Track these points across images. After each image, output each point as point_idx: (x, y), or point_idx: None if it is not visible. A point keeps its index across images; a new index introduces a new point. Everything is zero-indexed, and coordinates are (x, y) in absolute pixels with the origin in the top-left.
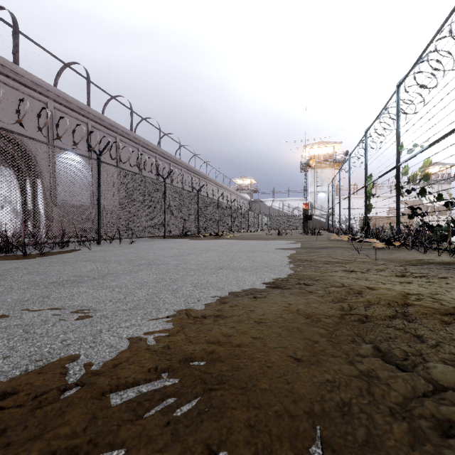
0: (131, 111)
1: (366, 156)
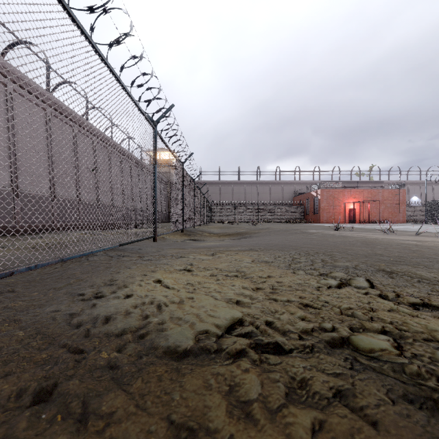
0: None
1: None
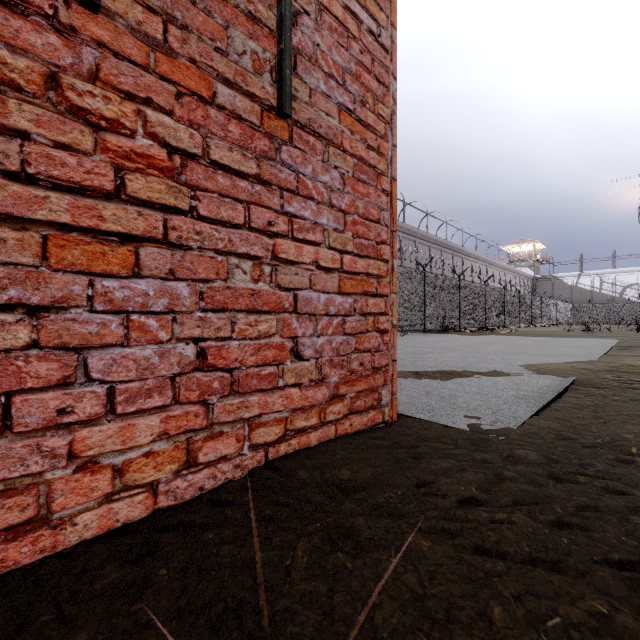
0: None
1: None
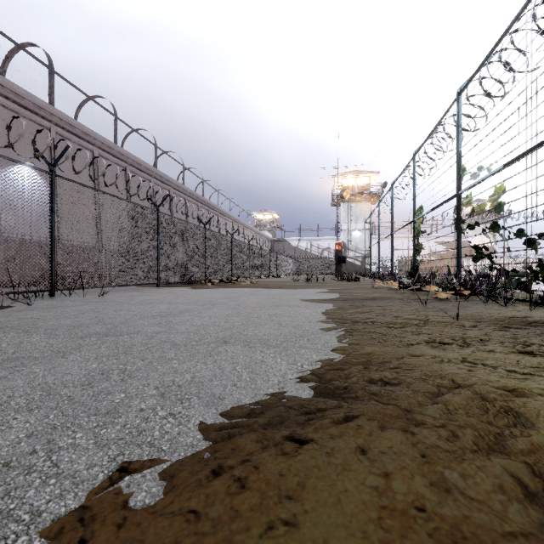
0: (116, 117)
1: (414, 185)
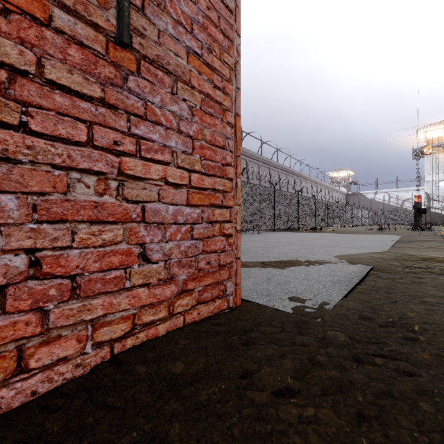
0: (241, 131)
1: None
